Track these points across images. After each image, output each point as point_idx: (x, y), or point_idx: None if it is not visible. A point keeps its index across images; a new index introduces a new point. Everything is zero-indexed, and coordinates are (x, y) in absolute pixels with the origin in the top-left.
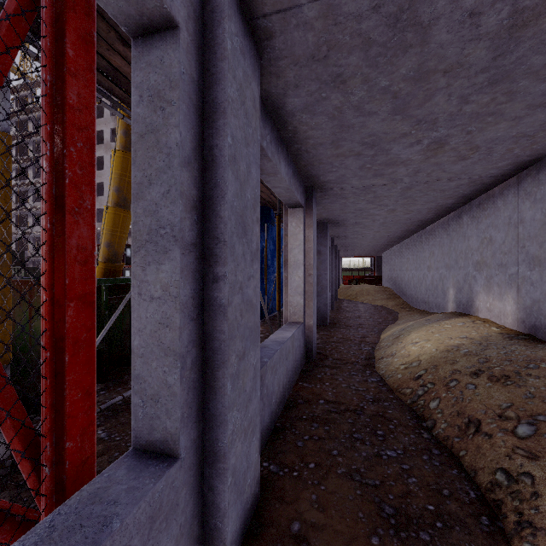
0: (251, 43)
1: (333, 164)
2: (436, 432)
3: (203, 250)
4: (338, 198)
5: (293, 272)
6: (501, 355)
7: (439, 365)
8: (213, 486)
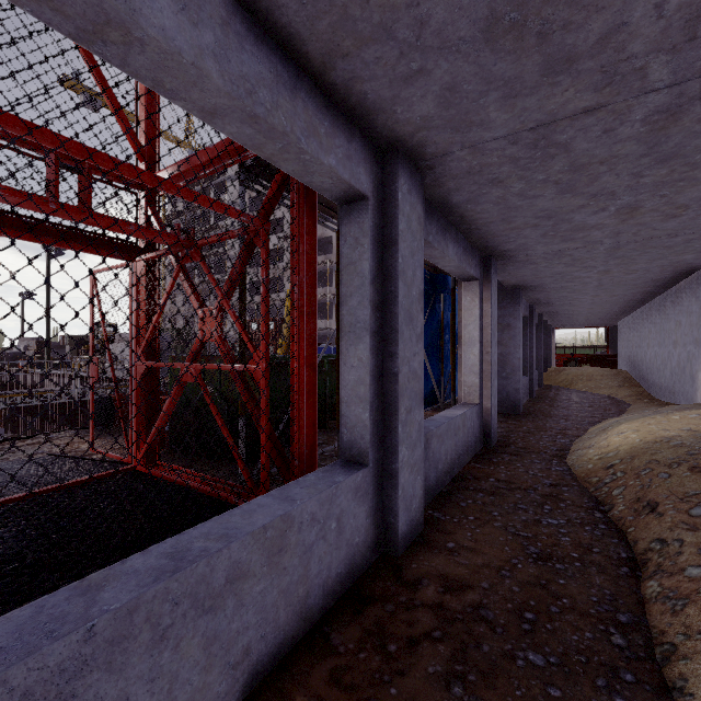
0: (416, 177)
1: (509, 235)
2: (611, 513)
3: (382, 335)
4: (525, 264)
5: (467, 350)
6: None
7: (637, 455)
8: (389, 495)
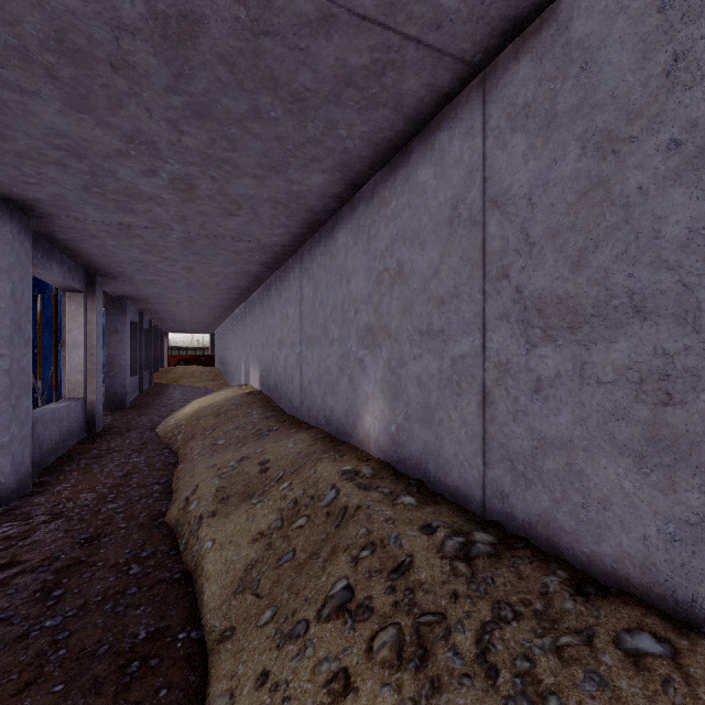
0: (25, 220)
1: (111, 265)
2: (174, 448)
3: None
4: (128, 283)
5: (72, 352)
6: (232, 403)
7: (195, 415)
8: None
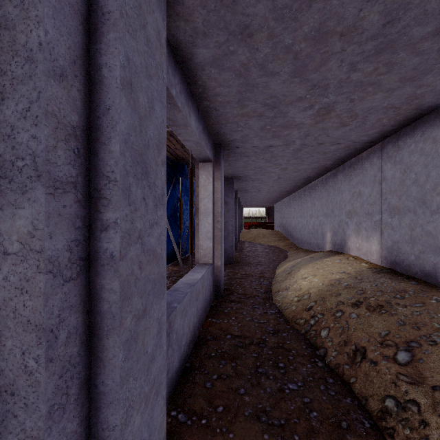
0: None
1: (239, 123)
2: (328, 360)
3: (88, 191)
4: (242, 156)
5: (203, 219)
6: (373, 287)
7: (326, 297)
8: None
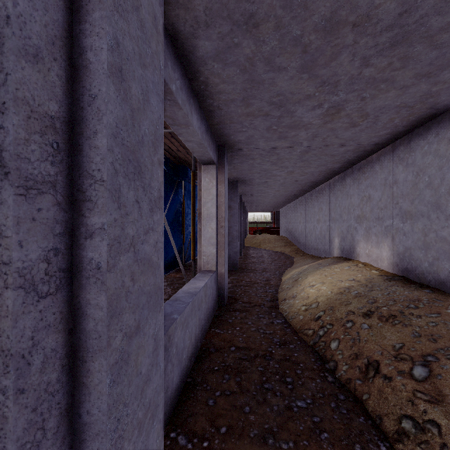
0: None
1: (244, 123)
2: (339, 374)
3: (71, 193)
4: (246, 158)
5: (206, 224)
6: (385, 296)
7: (336, 307)
8: None
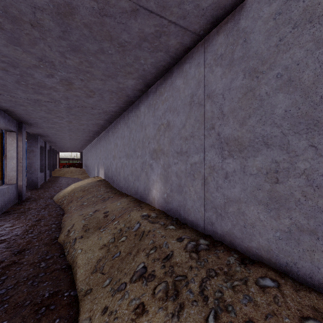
0: None
1: (30, 119)
2: (62, 207)
3: None
4: (39, 128)
5: (10, 161)
6: (90, 185)
7: (72, 191)
8: None
